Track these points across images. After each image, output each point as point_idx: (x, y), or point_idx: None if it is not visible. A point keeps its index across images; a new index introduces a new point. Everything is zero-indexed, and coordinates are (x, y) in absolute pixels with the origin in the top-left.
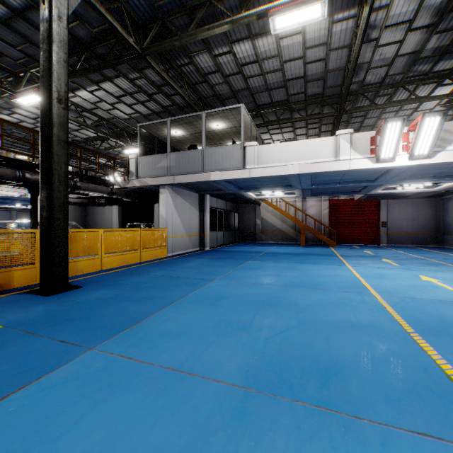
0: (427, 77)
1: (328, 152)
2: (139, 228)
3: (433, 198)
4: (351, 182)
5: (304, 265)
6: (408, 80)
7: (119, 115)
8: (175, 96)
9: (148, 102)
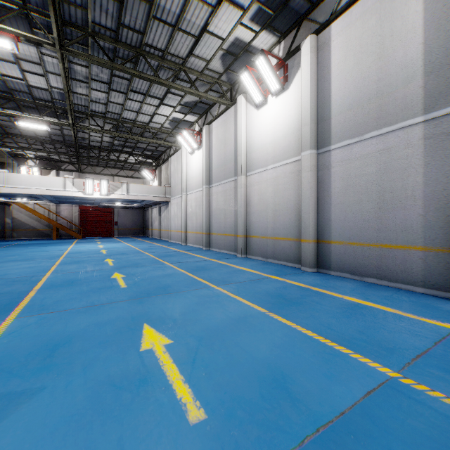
0: (123, 151)
1: (60, 185)
2: None
3: (142, 209)
4: (82, 200)
5: (43, 247)
6: (114, 150)
7: None
8: None
9: None
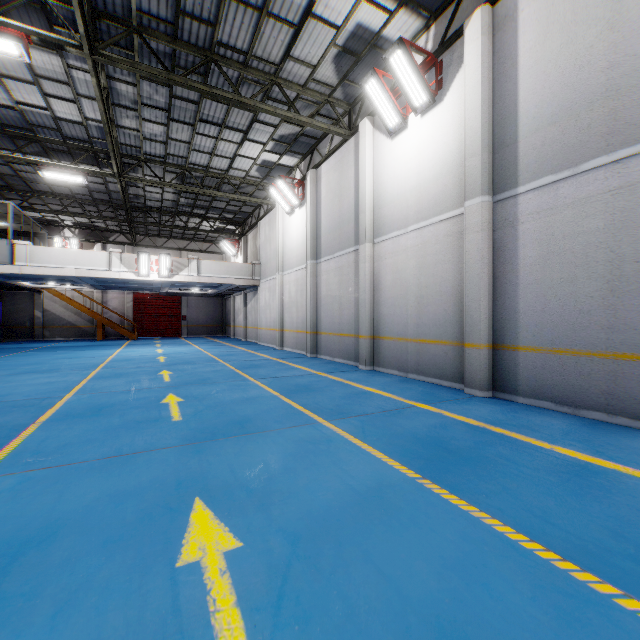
0: (193, 214)
1: (103, 263)
2: None
3: (221, 298)
4: (135, 284)
5: (80, 351)
6: (181, 212)
7: None
8: None
9: None
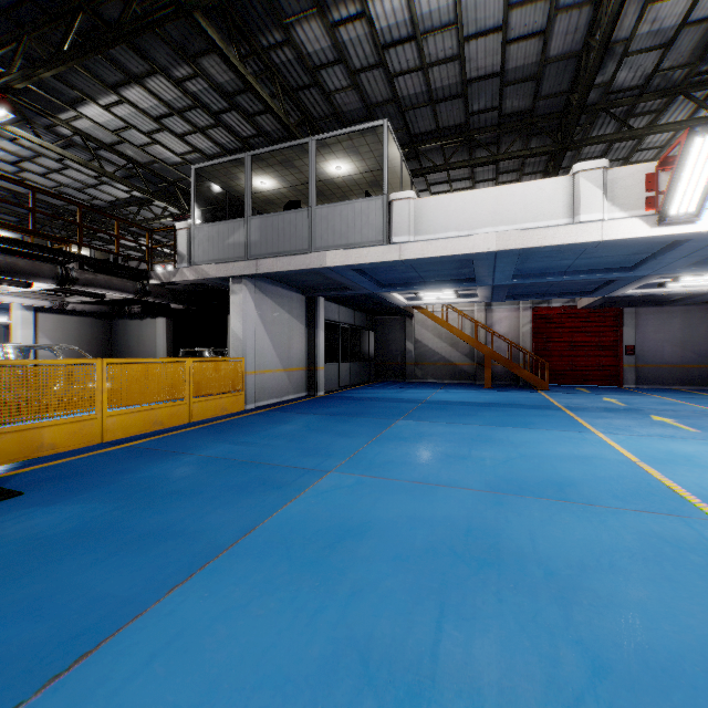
0: None
1: (557, 207)
2: (188, 358)
3: None
4: (587, 272)
5: (508, 431)
6: (694, 80)
7: (165, 157)
8: (261, 117)
9: (213, 130)
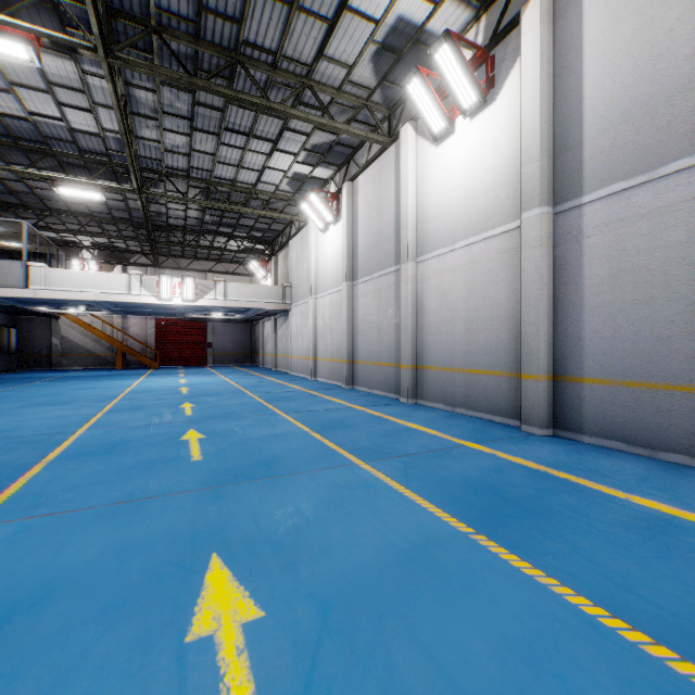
0: (219, 233)
1: (123, 286)
2: None
3: (249, 323)
4: (157, 309)
5: (98, 381)
6: (206, 231)
7: None
8: None
9: None
